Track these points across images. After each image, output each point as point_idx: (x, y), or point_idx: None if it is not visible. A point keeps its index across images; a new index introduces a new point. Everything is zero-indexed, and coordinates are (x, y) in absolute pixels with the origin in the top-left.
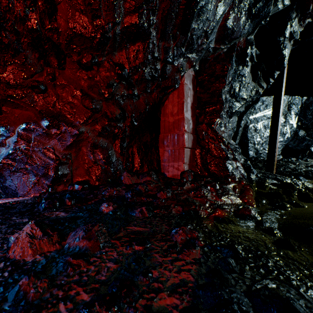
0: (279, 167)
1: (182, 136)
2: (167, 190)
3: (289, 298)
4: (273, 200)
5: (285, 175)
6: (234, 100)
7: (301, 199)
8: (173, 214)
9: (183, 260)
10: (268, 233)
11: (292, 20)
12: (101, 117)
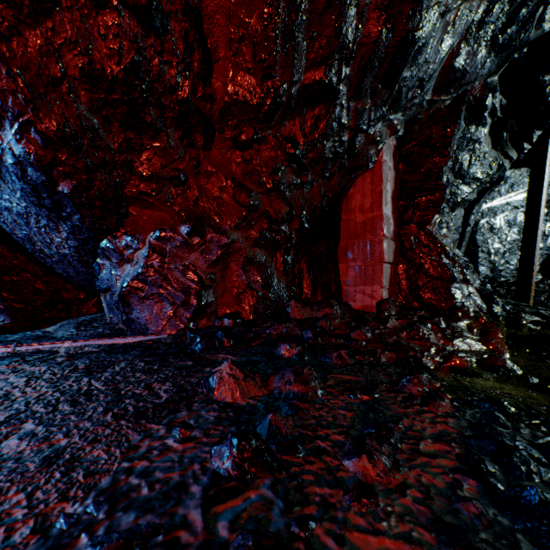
0: (539, 294)
1: (379, 244)
2: (365, 327)
3: None
4: (539, 347)
5: None
6: (460, 181)
7: None
8: (384, 362)
9: (432, 413)
10: (540, 391)
11: None
12: (258, 217)
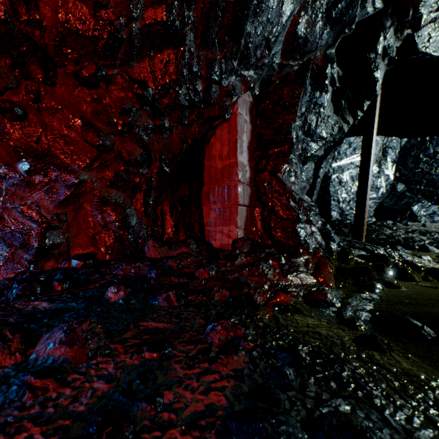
0: (371, 233)
1: (234, 188)
2: (210, 265)
3: (367, 428)
4: (359, 279)
5: (379, 244)
6: (309, 139)
7: (397, 277)
8: (215, 301)
9: (217, 373)
10: (348, 326)
11: (386, 30)
12: (113, 158)
